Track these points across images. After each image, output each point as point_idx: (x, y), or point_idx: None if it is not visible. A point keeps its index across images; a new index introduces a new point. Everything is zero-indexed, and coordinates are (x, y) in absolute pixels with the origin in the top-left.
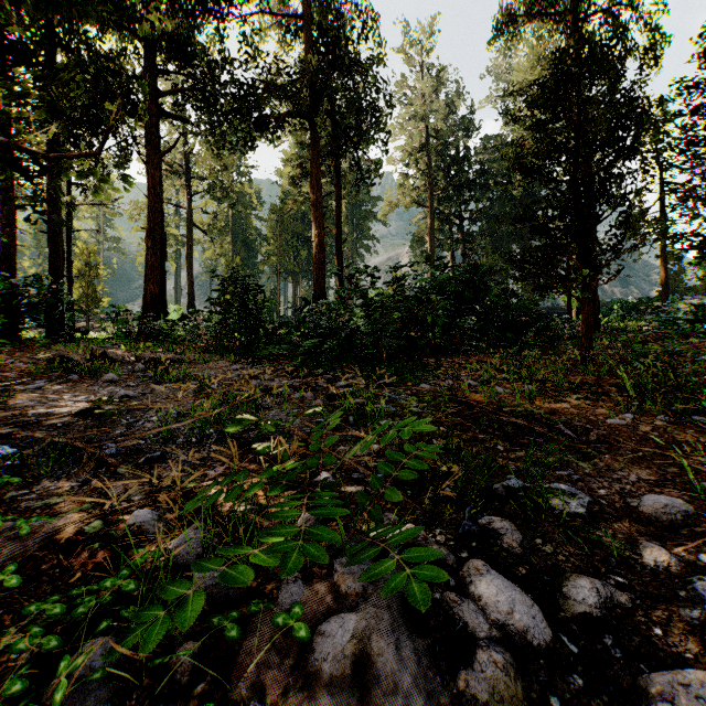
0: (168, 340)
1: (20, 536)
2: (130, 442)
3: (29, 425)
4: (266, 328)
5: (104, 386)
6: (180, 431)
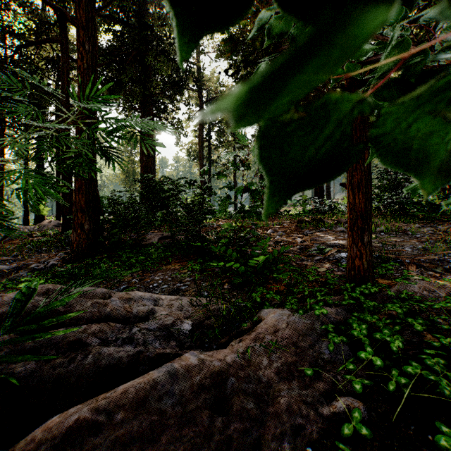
0: (338, 213)
1: (438, 287)
2: (429, 257)
3: (336, 247)
4: (419, 200)
5: (341, 234)
6: (441, 257)
